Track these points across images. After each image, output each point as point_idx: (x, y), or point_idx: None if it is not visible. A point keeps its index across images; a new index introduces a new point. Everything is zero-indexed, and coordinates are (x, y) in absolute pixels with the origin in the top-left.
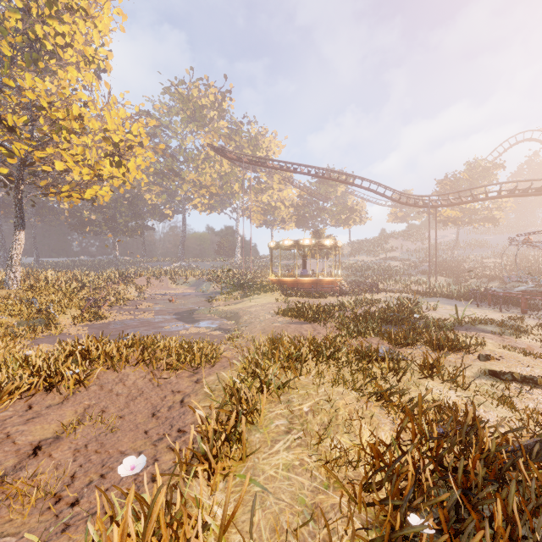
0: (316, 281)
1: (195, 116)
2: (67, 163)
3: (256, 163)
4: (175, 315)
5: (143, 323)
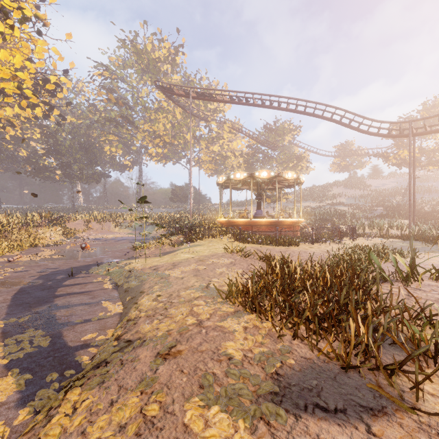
0: (275, 223)
1: (149, 69)
2: None
3: (204, 97)
4: (38, 279)
5: None
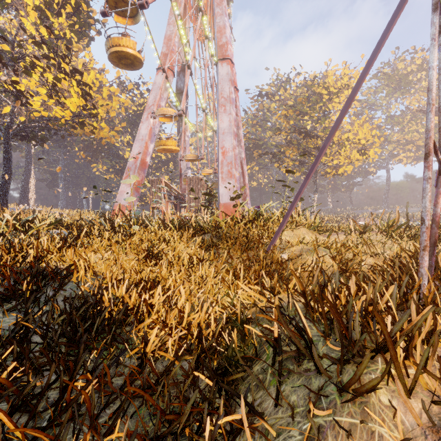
0: None
1: (399, 85)
2: (339, 160)
3: None
4: None
5: None
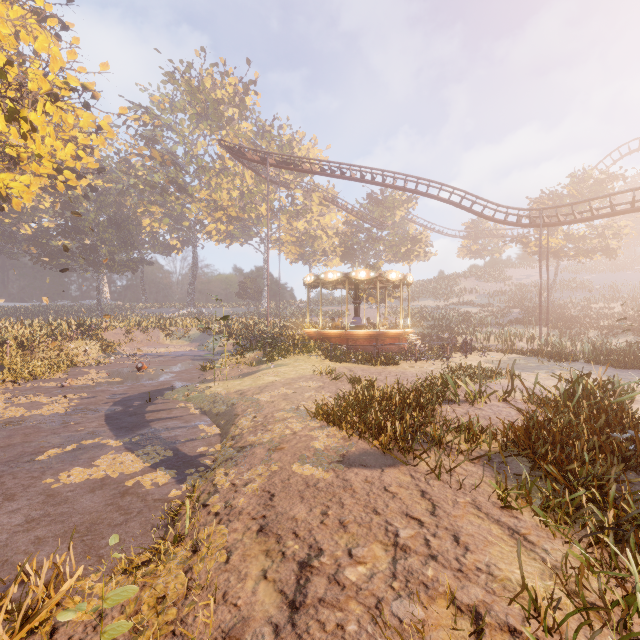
0: (376, 335)
1: (208, 114)
2: None
3: (286, 166)
4: (115, 405)
5: (17, 433)
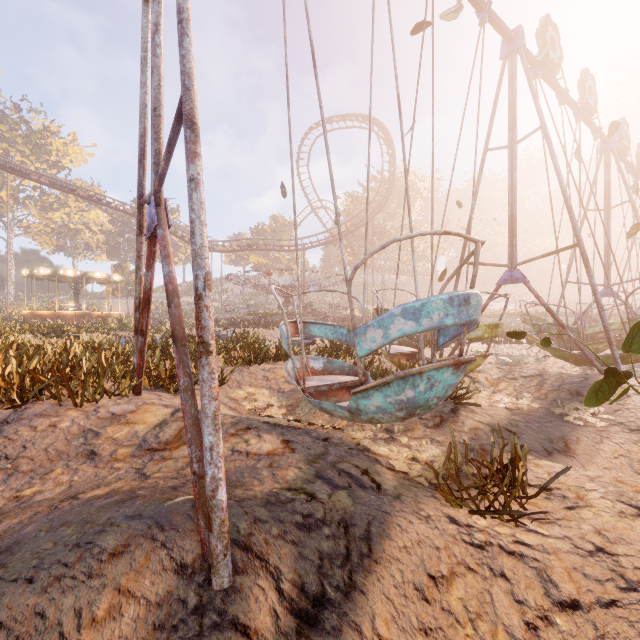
0: (82, 315)
1: None
2: None
3: (14, 172)
4: None
5: None
